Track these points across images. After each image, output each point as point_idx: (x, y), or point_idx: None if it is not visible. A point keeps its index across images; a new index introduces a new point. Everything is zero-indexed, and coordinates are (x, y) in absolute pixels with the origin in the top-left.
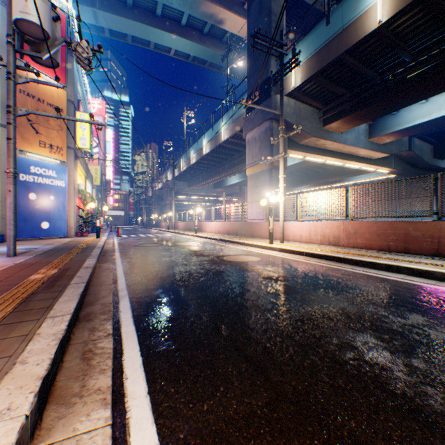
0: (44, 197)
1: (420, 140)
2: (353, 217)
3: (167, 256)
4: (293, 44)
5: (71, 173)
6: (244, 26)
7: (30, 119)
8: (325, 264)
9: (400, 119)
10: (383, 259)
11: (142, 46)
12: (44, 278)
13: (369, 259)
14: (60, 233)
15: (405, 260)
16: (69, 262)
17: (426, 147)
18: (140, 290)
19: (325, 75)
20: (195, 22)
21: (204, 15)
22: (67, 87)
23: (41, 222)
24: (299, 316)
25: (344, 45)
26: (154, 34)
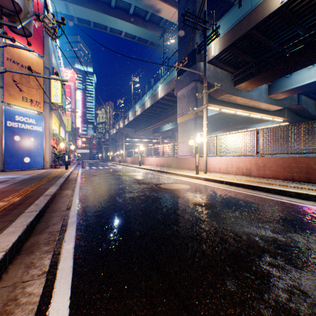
0: (26, 138)
1: (306, 96)
2: (262, 154)
3: (116, 184)
4: (213, 24)
5: (47, 121)
6: (175, 14)
7: (15, 80)
8: (242, 191)
9: (293, 81)
10: (291, 187)
11: (101, 30)
12: (5, 206)
13: (280, 187)
14: (39, 166)
15: (310, 189)
16: (35, 190)
17: (310, 102)
18: (88, 216)
19: (237, 46)
20: (140, 12)
21: (146, 6)
22: (43, 57)
23: (24, 157)
24: (234, 247)
25: (253, 22)
26: (109, 20)
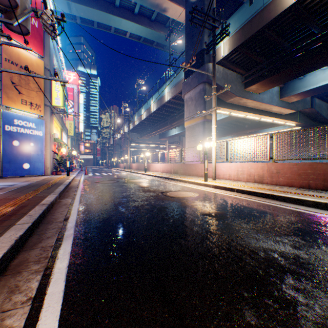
0: (25, 143)
1: (319, 99)
2: (276, 160)
3: (119, 192)
4: (222, 22)
5: (47, 125)
6: (182, 13)
7: (14, 82)
8: (255, 200)
9: (306, 82)
10: (308, 196)
11: (105, 30)
12: None
13: (296, 196)
14: (39, 172)
15: None
16: (31, 199)
17: (324, 105)
18: (87, 229)
19: (248, 46)
20: (145, 11)
21: (152, 5)
22: (44, 58)
23: (23, 163)
24: (251, 267)
25: (265, 20)
26: (113, 20)
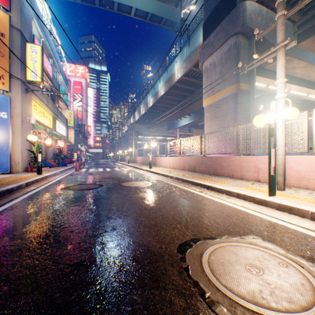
0: None
1: None
2: None
3: (52, 243)
4: None
5: (16, 105)
6: None
7: None
8: None
9: None
10: None
11: (107, 9)
12: None
13: None
14: (0, 169)
15: None
16: None
17: None
18: None
19: None
20: None
21: None
22: (9, 12)
23: None
24: None
25: None
26: None
